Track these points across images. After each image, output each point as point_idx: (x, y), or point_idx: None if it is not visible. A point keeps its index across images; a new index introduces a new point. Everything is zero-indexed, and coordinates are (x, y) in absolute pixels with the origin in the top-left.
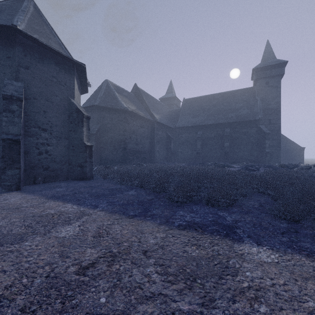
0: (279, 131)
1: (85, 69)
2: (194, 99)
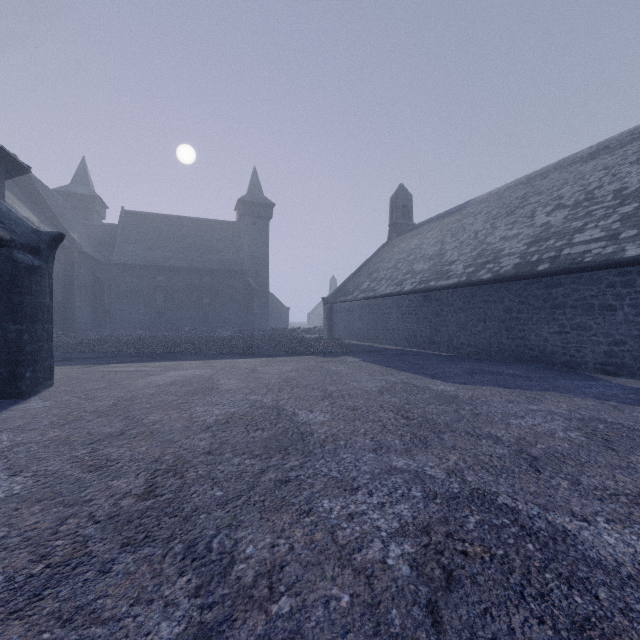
0: (267, 287)
1: (26, 172)
2: (145, 216)
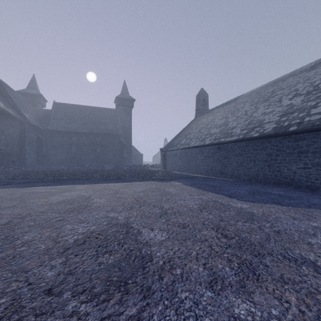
0: (131, 143)
1: None
2: (66, 105)
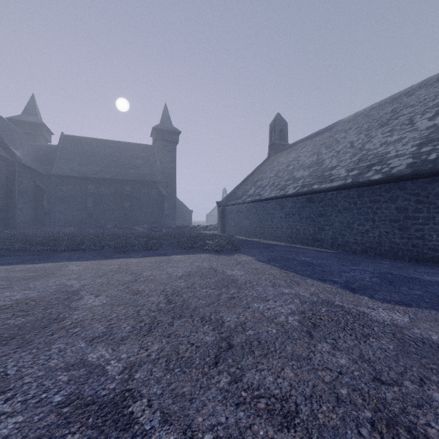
0: (175, 194)
1: None
2: (80, 139)
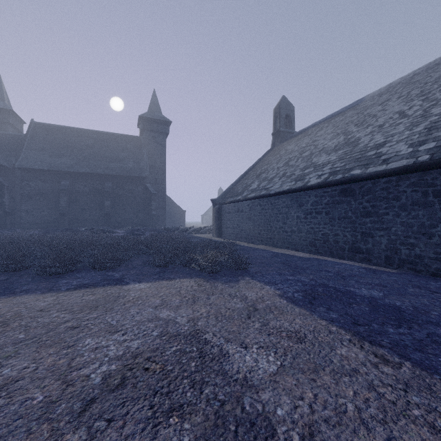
0: (165, 192)
1: None
2: (53, 127)
